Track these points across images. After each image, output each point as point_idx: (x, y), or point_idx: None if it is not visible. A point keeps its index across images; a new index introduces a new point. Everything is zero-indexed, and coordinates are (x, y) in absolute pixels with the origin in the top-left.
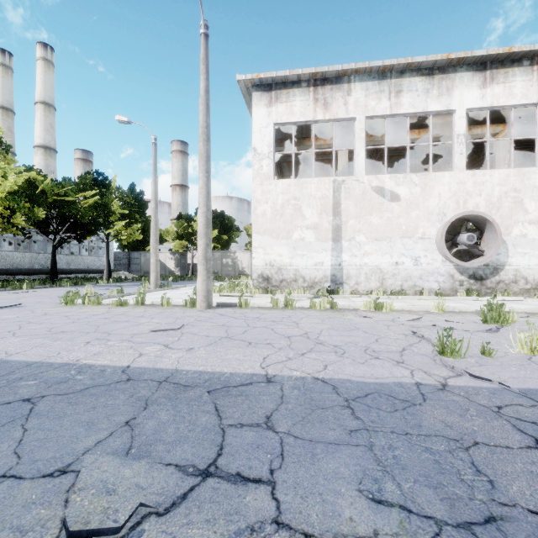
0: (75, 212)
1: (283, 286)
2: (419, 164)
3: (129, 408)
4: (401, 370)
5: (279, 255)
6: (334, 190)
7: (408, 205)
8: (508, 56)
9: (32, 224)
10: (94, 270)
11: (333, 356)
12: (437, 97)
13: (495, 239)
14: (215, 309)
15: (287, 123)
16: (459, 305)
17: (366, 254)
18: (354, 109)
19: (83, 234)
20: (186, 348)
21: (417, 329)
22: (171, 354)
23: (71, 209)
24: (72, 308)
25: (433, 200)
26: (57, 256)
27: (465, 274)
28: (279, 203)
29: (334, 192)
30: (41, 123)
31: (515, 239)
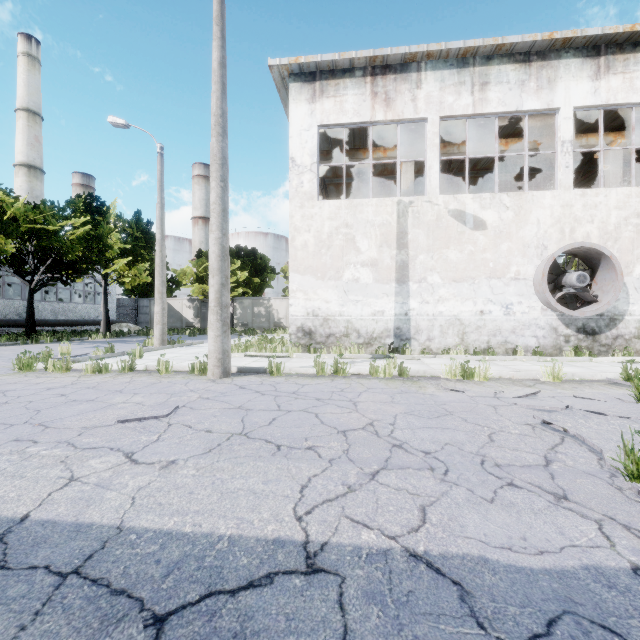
0: (58, 245)
1: (331, 342)
2: (499, 189)
3: None
4: (576, 521)
5: (325, 302)
6: (398, 214)
7: (496, 235)
8: (630, 37)
9: (2, 261)
10: (89, 321)
11: (429, 479)
12: (535, 91)
13: (614, 281)
14: (234, 378)
15: (336, 126)
16: (572, 369)
17: (442, 300)
18: (425, 107)
19: (70, 274)
20: (162, 461)
21: (549, 415)
22: (129, 478)
23: (53, 242)
24: (26, 376)
25: (530, 228)
26: (40, 304)
27: (572, 327)
28: (325, 232)
29: (398, 218)
30: (24, 136)
31: (638, 281)
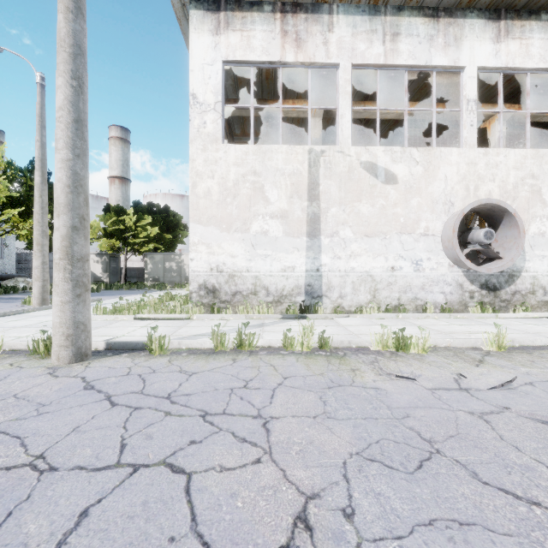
0: None
1: (237, 301)
2: None
3: None
4: None
5: (231, 256)
6: (309, 164)
7: (407, 190)
8: (527, 4)
9: None
10: None
11: None
12: (443, 47)
13: (516, 238)
14: (92, 362)
15: (243, 63)
16: (494, 330)
17: (354, 255)
18: (337, 52)
19: None
20: None
21: None
22: None
23: None
24: None
25: (438, 184)
26: None
27: (476, 283)
28: (231, 179)
29: (309, 167)
30: None
31: (533, 239)
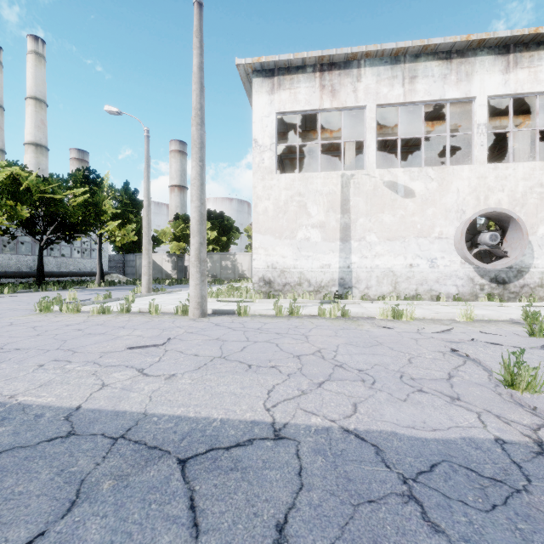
0: (63, 211)
1: (287, 290)
2: (427, 161)
3: (46, 503)
4: (462, 413)
5: (282, 257)
6: (342, 185)
7: (423, 202)
8: (534, 38)
9: (17, 223)
10: (86, 273)
11: (361, 387)
12: (455, 83)
13: (520, 239)
14: (210, 318)
15: (291, 113)
16: (484, 312)
17: (378, 255)
18: (364, 97)
19: (72, 234)
20: (165, 374)
21: (456, 345)
22: (144, 385)
23: (59, 208)
24: (46, 316)
25: (451, 196)
26: (47, 258)
27: (486, 277)
28: (282, 200)
29: (342, 188)
30: (32, 120)
31: (541, 239)
